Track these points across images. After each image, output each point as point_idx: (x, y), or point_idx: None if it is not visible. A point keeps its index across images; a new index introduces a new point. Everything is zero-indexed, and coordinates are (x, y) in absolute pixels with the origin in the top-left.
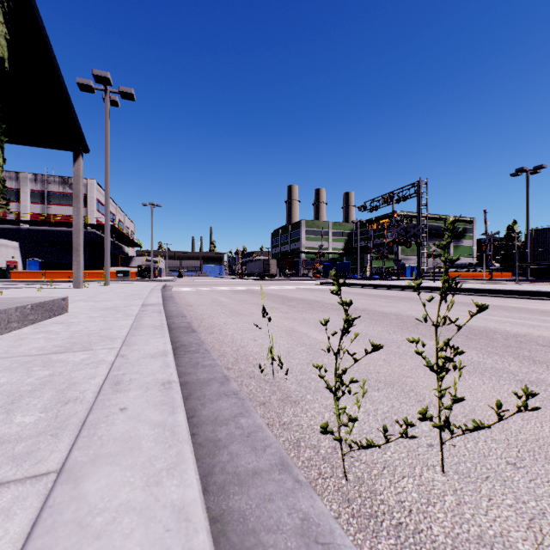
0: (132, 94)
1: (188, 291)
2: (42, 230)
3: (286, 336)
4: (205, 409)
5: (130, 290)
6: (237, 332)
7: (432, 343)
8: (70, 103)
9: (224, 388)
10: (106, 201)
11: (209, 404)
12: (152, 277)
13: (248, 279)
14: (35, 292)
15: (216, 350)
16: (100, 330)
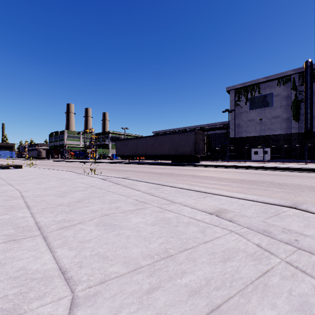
0: None
1: None
2: None
3: None
4: None
5: None
6: None
7: None
8: None
9: None
10: None
11: None
12: None
13: (27, 160)
14: None
15: None
16: None
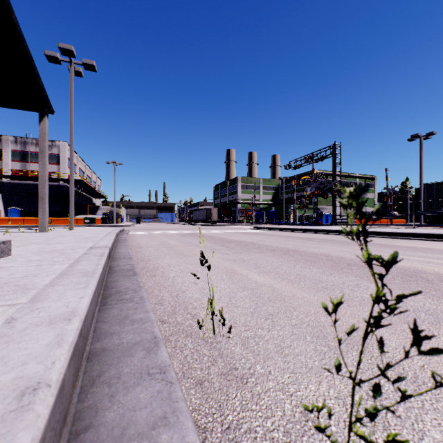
0: (94, 66)
1: (142, 235)
2: (21, 184)
3: (227, 278)
4: (112, 408)
5: (88, 234)
6: (179, 274)
7: (373, 286)
8: (34, 68)
9: (149, 361)
10: (71, 157)
11: (121, 395)
12: (114, 223)
13: (194, 225)
14: (1, 235)
15: (154, 296)
16: (23, 277)
